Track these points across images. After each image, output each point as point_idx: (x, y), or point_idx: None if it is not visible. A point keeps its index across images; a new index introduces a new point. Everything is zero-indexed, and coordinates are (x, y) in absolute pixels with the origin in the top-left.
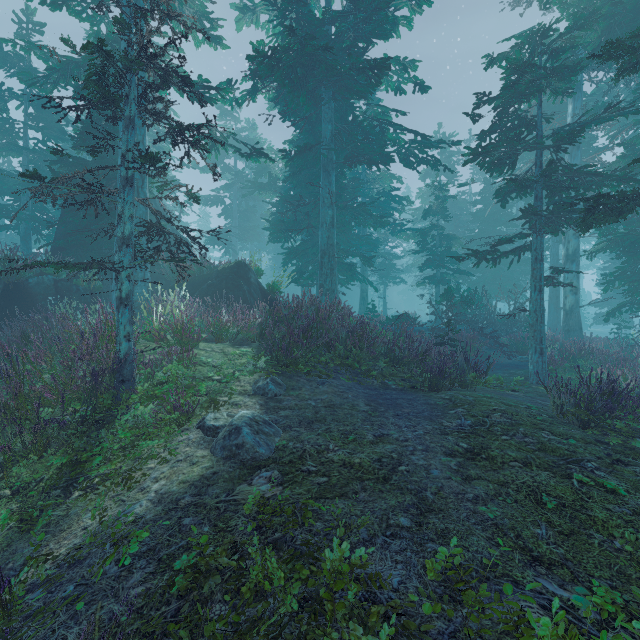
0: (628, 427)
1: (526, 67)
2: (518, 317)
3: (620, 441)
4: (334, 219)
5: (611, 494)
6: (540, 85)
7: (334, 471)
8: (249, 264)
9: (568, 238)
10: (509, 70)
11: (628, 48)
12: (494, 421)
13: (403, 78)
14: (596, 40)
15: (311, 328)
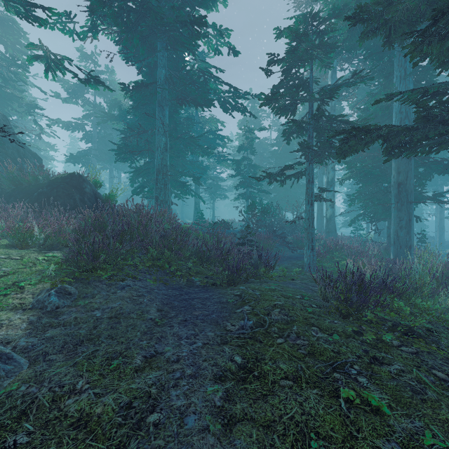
0: (377, 317)
1: (302, 36)
2: (298, 223)
3: (374, 336)
4: (167, 145)
5: (376, 415)
6: (311, 53)
7: (52, 441)
8: (87, 176)
9: (328, 170)
10: (291, 36)
11: (372, 13)
12: (273, 320)
13: (220, 42)
14: (346, 33)
15: (126, 233)
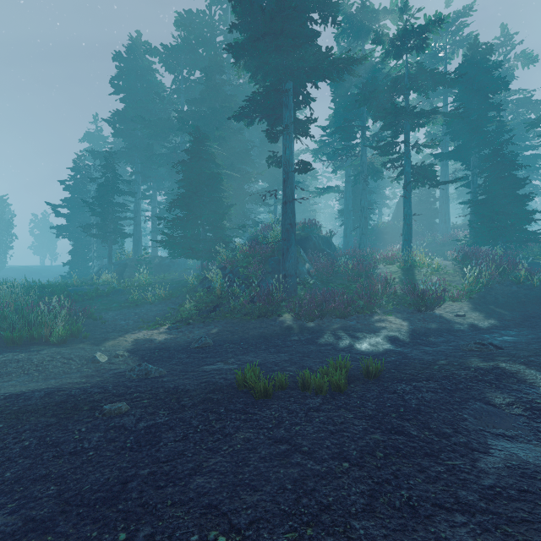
0: None
1: None
2: None
3: None
4: None
5: None
6: None
7: None
8: None
9: None
10: None
11: None
12: None
13: None
14: None
15: None
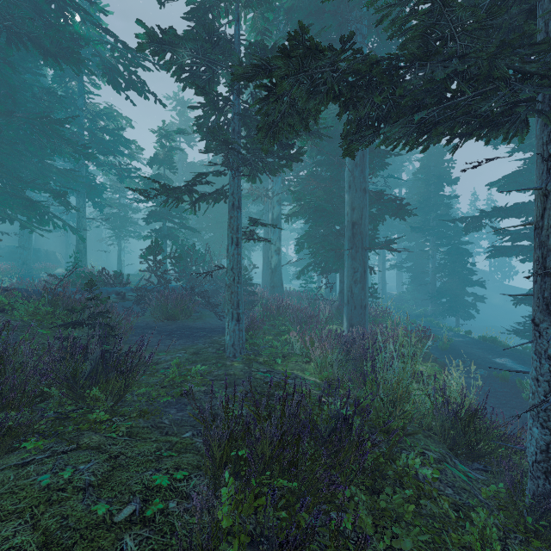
0: None
1: None
2: None
3: None
4: None
5: None
6: None
7: None
8: None
9: (273, 204)
10: None
11: None
12: None
13: None
14: None
15: None
